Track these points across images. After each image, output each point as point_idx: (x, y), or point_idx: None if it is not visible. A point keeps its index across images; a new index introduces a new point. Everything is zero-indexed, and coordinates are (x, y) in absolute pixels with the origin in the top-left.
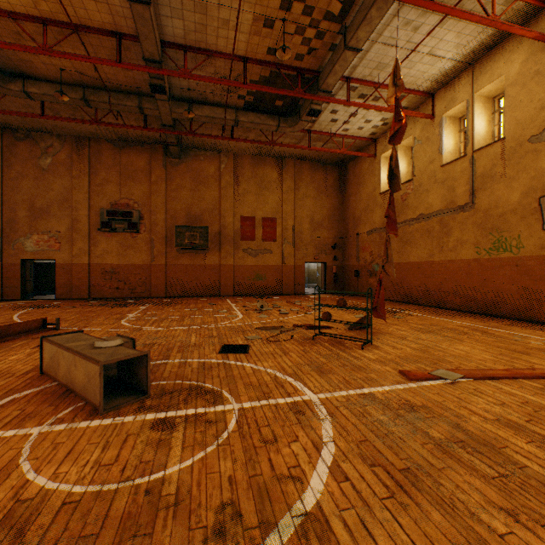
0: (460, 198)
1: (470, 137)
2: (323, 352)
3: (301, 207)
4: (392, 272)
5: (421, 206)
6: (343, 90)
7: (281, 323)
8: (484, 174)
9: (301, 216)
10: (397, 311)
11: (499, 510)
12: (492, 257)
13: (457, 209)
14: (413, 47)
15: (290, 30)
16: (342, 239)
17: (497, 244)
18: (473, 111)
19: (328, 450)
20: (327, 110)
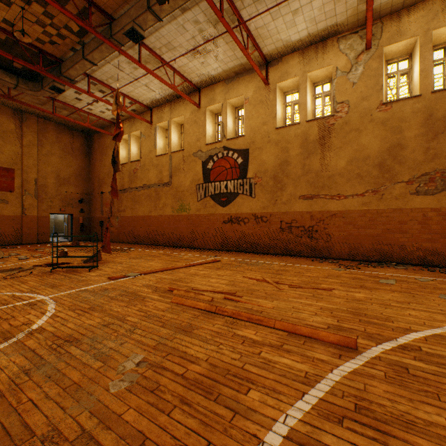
0: (165, 178)
1: (170, 143)
2: (59, 277)
3: (46, 162)
4: (116, 222)
5: (145, 179)
6: (86, 81)
7: (20, 265)
8: (176, 167)
9: (45, 171)
10: (127, 249)
11: (123, 306)
12: (179, 214)
13: (164, 184)
14: (135, 77)
15: (31, 18)
16: (89, 195)
17: (181, 207)
18: (171, 129)
19: (51, 312)
20: (72, 89)
